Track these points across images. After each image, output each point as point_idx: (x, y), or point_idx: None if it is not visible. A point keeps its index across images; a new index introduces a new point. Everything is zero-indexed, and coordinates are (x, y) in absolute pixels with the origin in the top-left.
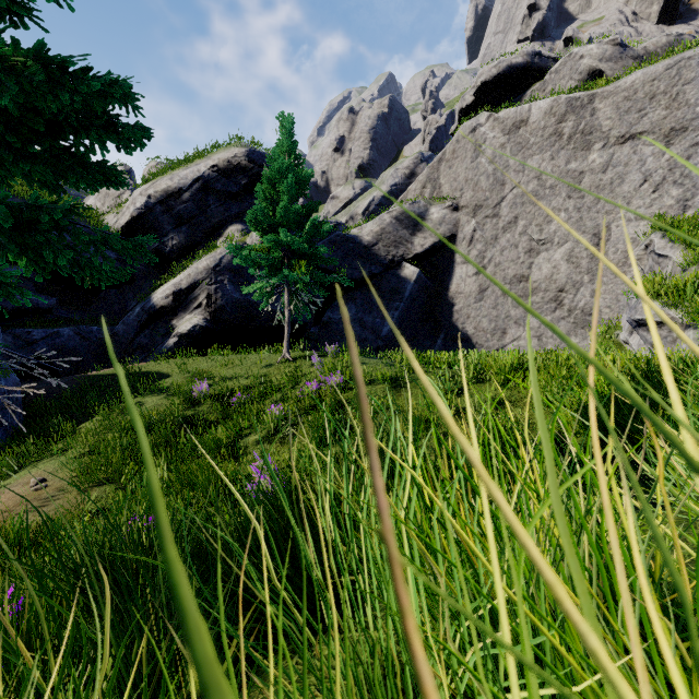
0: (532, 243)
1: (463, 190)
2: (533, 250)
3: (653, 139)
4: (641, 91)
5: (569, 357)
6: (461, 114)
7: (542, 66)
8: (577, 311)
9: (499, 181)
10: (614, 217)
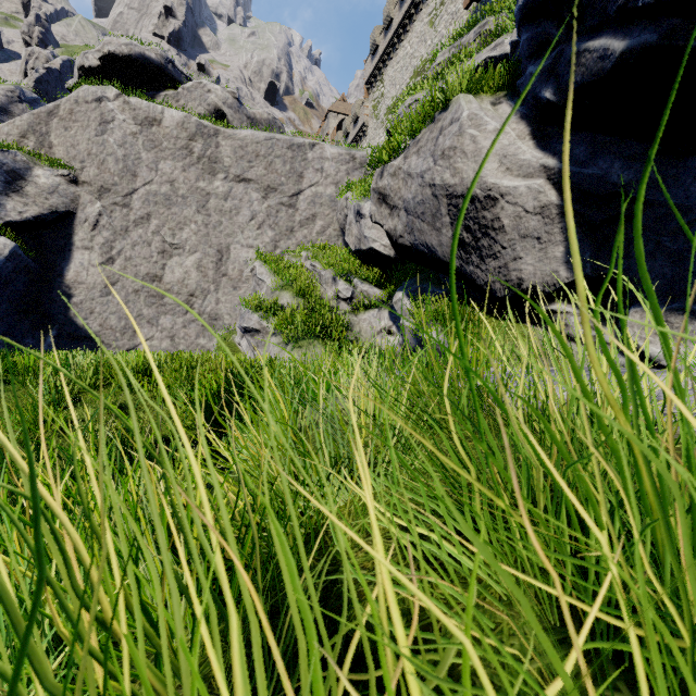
0: (166, 244)
1: (85, 163)
2: (167, 252)
3: (258, 188)
4: (251, 147)
5: (193, 358)
6: (83, 72)
7: (176, 76)
8: (205, 316)
9: (131, 171)
10: (233, 241)
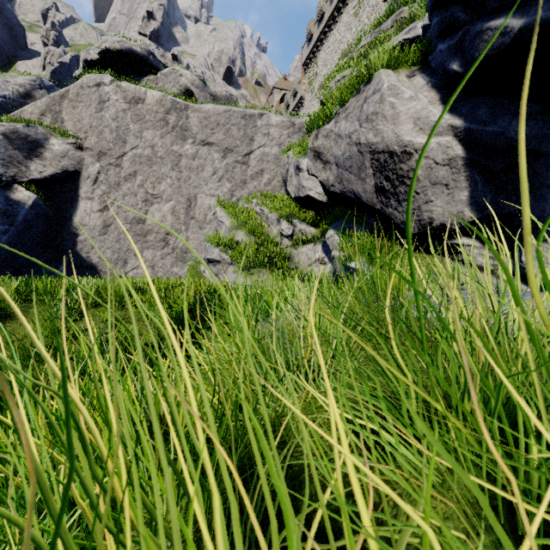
0: (148, 195)
1: (88, 134)
2: (149, 201)
3: (218, 150)
4: (213, 117)
5: (169, 283)
6: (86, 64)
7: (155, 64)
8: (178, 250)
9: (122, 139)
10: (199, 191)
